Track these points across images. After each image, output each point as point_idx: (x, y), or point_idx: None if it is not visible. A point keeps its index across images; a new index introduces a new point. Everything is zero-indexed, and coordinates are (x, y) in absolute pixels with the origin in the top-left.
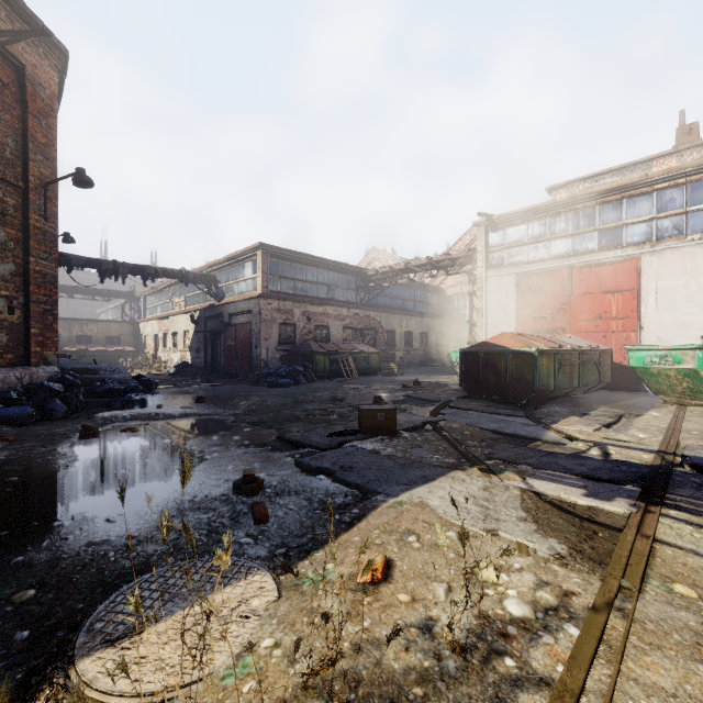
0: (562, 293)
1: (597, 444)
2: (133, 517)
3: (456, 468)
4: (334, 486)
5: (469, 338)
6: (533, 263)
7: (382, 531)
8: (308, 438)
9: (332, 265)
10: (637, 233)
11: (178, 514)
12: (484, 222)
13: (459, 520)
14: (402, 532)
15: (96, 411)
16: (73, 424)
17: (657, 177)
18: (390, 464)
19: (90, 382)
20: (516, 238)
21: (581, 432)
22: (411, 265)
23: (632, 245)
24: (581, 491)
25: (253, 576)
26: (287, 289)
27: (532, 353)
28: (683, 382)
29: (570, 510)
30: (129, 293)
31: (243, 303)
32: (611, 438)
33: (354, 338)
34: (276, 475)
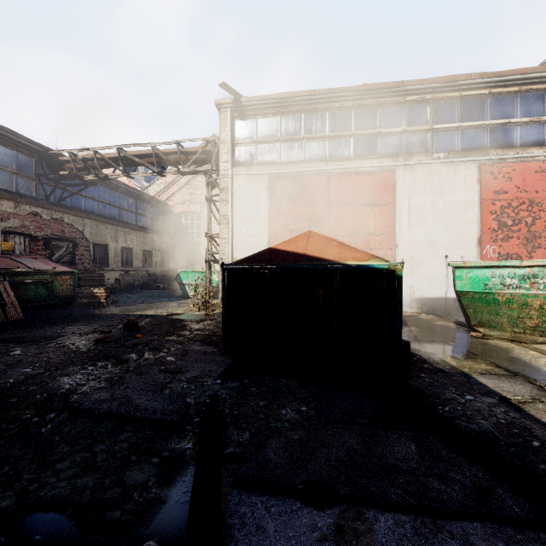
0: (321, 203)
1: None
2: None
3: None
4: None
5: (207, 255)
6: (288, 163)
7: None
8: None
9: None
10: (391, 144)
11: None
12: (231, 103)
13: None
14: None
15: None
16: None
17: (411, 86)
18: None
19: None
20: (268, 132)
21: None
22: (128, 153)
23: (387, 156)
24: None
25: None
26: None
27: (389, 270)
28: None
29: None
30: None
31: None
32: None
33: (30, 251)
34: None
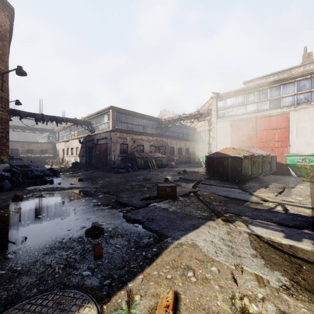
0: (252, 129)
1: (279, 204)
2: (22, 255)
3: (209, 219)
4: (143, 231)
5: (208, 150)
6: (238, 115)
7: (171, 266)
8: (130, 201)
9: (145, 116)
10: (287, 101)
11: (50, 252)
12: (216, 96)
13: (217, 257)
14: (183, 267)
15: (27, 186)
16: (12, 193)
17: (297, 75)
18: (174, 216)
19: (25, 172)
20: (231, 104)
21: (269, 197)
22: (181, 117)
23: (285, 107)
24: (281, 234)
25: (84, 308)
26: (124, 127)
27: (240, 157)
28: (313, 171)
29: (280, 248)
30: (51, 130)
31: (103, 134)
32: (285, 200)
33: (155, 151)
34: (111, 223)
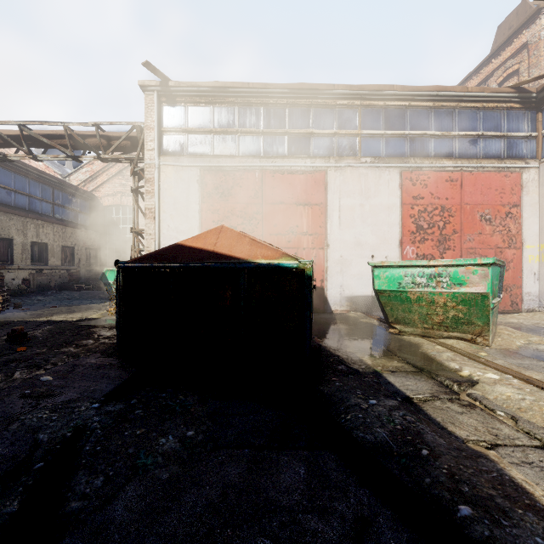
0: (255, 200)
1: None
2: None
3: None
4: None
5: (133, 252)
6: (221, 157)
7: None
8: None
9: None
10: (323, 146)
11: None
12: (157, 86)
13: None
14: None
15: None
16: None
17: (341, 90)
18: None
19: None
20: (200, 122)
21: None
22: (33, 132)
23: (319, 157)
24: None
25: None
26: None
27: (299, 269)
28: (452, 311)
29: None
30: None
31: None
32: None
33: None
34: None
